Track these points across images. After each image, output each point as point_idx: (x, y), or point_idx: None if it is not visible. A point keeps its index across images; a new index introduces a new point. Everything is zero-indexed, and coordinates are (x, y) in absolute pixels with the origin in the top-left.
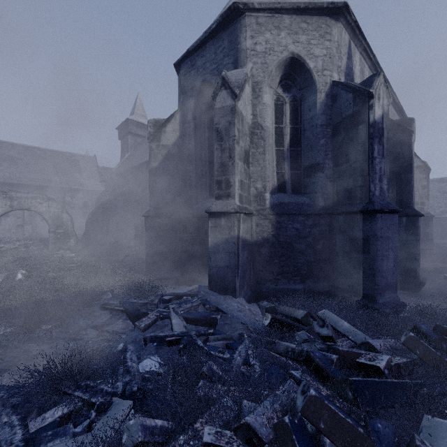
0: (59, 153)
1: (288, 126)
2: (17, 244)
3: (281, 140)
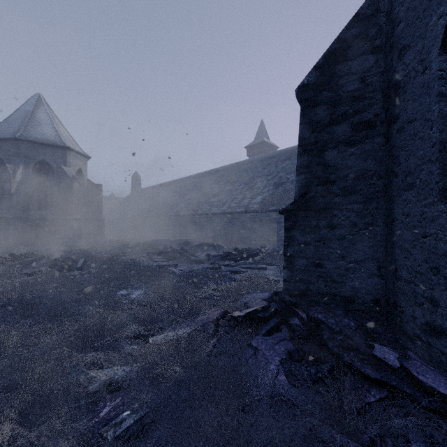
0: None
1: None
2: None
3: None
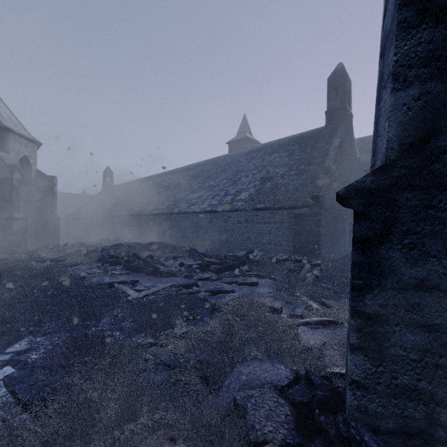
0: None
1: None
2: None
3: None
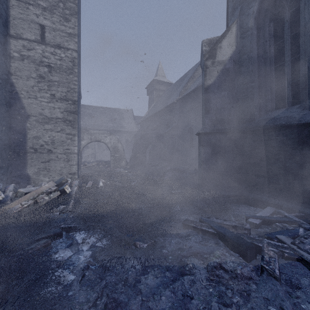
0: (112, 109)
1: None
2: (93, 163)
3: None
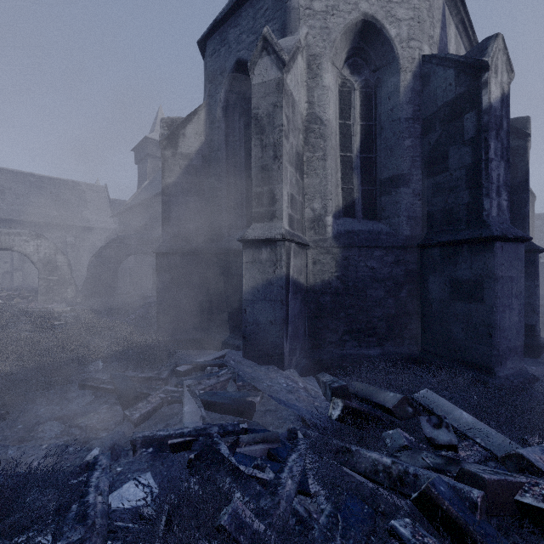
0: (59, 181)
1: (358, 123)
2: None
3: (348, 143)
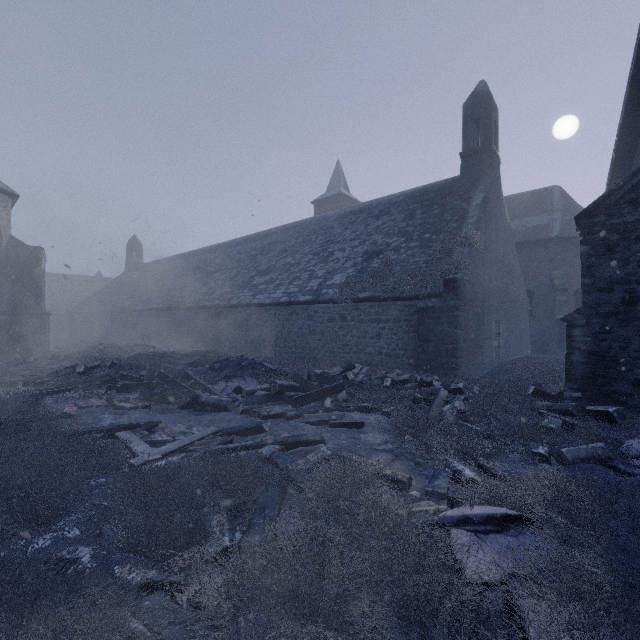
0: None
1: None
2: None
3: None
